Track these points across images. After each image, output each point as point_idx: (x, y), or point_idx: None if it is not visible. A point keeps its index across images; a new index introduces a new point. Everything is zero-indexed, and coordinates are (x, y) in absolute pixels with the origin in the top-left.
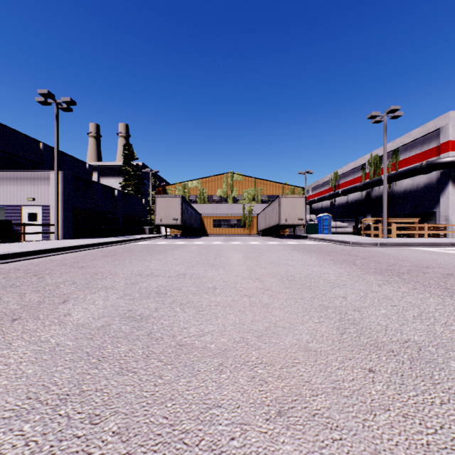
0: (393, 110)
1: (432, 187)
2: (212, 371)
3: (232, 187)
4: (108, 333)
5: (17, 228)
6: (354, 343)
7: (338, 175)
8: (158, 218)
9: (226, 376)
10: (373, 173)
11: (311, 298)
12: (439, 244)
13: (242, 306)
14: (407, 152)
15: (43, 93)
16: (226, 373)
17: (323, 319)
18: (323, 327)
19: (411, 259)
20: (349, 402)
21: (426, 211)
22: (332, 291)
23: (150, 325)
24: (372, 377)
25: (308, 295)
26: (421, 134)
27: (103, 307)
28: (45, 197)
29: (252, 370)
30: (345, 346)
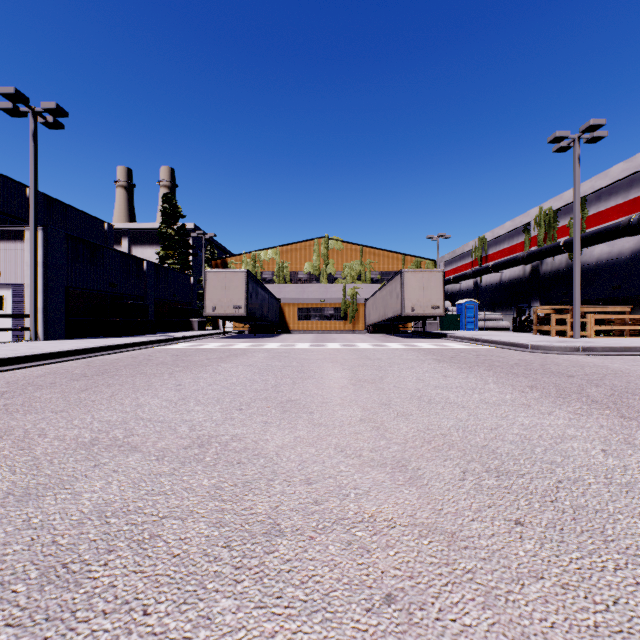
0: (593, 127)
1: None
2: None
3: (326, 259)
4: None
5: None
6: None
7: (487, 242)
8: (209, 306)
9: None
10: (543, 236)
11: None
12: None
13: None
14: (600, 202)
15: (6, 93)
16: None
17: None
18: None
19: None
20: None
21: (636, 294)
22: None
23: None
24: None
25: None
26: (627, 172)
27: None
28: (18, 271)
29: None
30: None
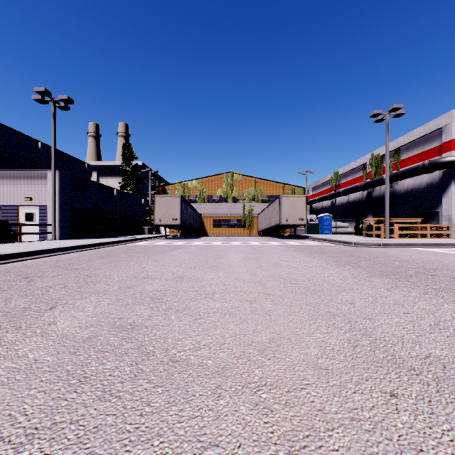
0: (395, 108)
1: (434, 186)
2: (209, 395)
3: (232, 187)
4: (94, 346)
5: (14, 228)
6: (369, 358)
7: (339, 175)
8: (157, 218)
9: (225, 402)
10: (374, 172)
11: (317, 304)
12: (442, 245)
13: (243, 313)
14: (408, 151)
15: (39, 91)
16: (225, 398)
17: (332, 329)
18: (332, 338)
19: (416, 261)
20: (372, 438)
21: (429, 211)
22: (338, 295)
23: (141, 336)
24: (395, 403)
25: (314, 300)
26: (424, 133)
27: (92, 314)
28: (42, 197)
29: (255, 394)
30: (359, 363)
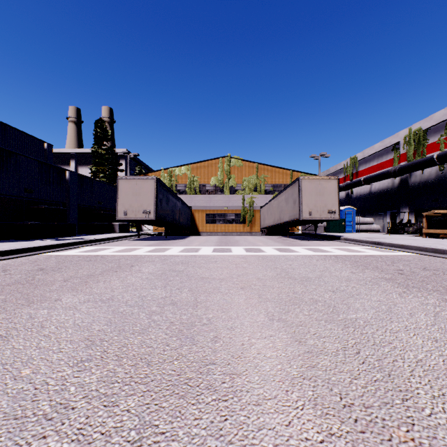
0: None
1: None
2: None
3: (229, 174)
4: None
5: None
6: None
7: (357, 161)
8: (121, 210)
9: None
10: (412, 153)
11: None
12: None
13: None
14: None
15: None
16: None
17: None
18: None
19: None
20: None
21: None
22: None
23: None
24: None
25: None
26: None
27: None
28: None
29: None
30: None
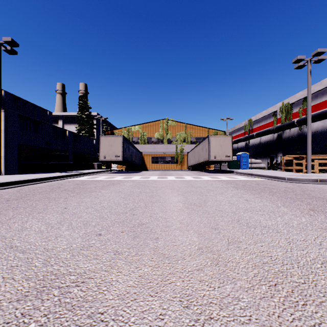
0: (319, 53)
1: None
2: None
3: (167, 131)
4: None
5: None
6: None
7: (252, 122)
8: (102, 155)
9: None
10: (284, 118)
11: None
12: None
13: None
14: (317, 98)
15: None
16: None
17: None
18: None
19: None
20: None
21: None
22: None
23: None
24: None
25: None
26: None
27: None
28: None
29: None
30: None
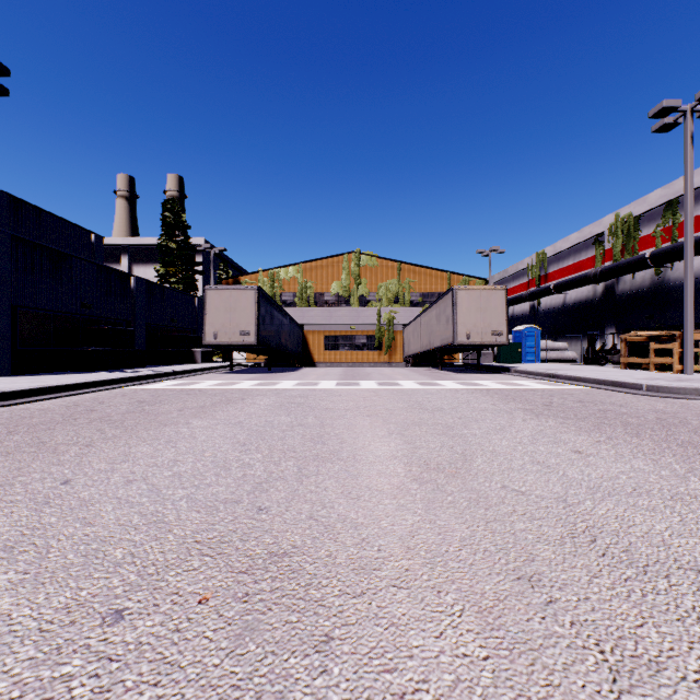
0: None
1: None
2: None
3: (358, 278)
4: None
5: None
6: None
7: (546, 258)
8: (209, 332)
9: None
10: (620, 249)
11: None
12: None
13: None
14: (699, 204)
15: None
16: None
17: None
18: None
19: None
20: None
21: None
22: None
23: None
24: None
25: None
26: None
27: None
28: None
29: None
30: None
